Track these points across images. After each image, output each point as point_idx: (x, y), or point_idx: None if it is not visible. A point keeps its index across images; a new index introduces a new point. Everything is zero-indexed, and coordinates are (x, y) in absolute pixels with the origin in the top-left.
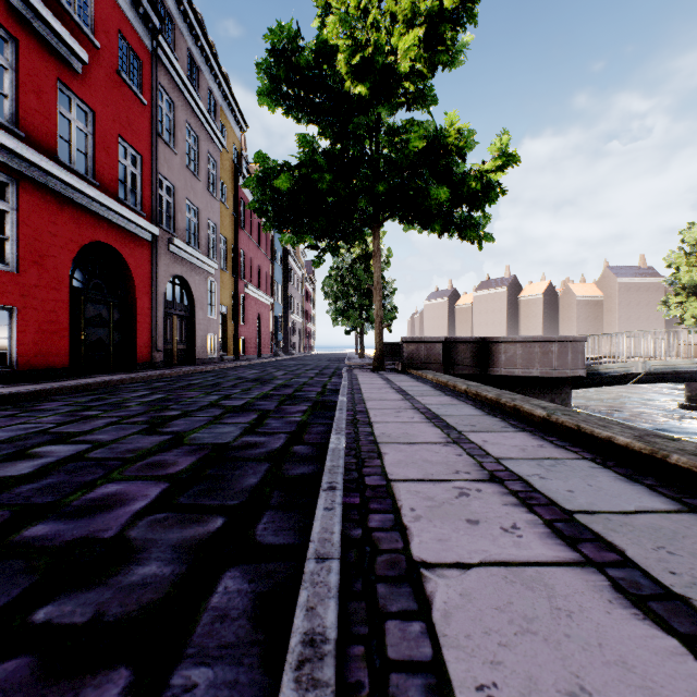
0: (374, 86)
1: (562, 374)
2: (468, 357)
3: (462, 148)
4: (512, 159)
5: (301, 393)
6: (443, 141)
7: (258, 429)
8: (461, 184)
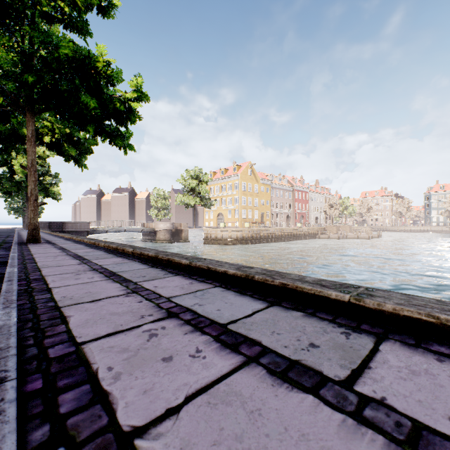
0: (24, 174)
1: (81, 230)
2: (58, 227)
3: (49, 184)
4: (59, 189)
5: (6, 232)
6: (44, 182)
7: (5, 233)
8: (49, 190)
